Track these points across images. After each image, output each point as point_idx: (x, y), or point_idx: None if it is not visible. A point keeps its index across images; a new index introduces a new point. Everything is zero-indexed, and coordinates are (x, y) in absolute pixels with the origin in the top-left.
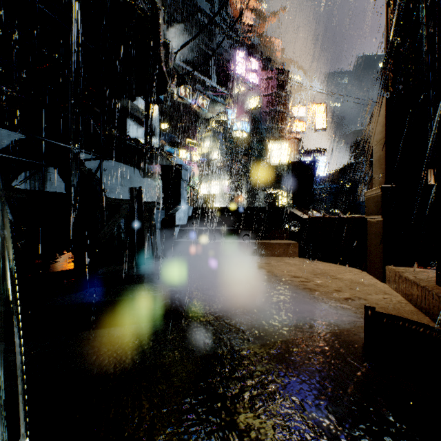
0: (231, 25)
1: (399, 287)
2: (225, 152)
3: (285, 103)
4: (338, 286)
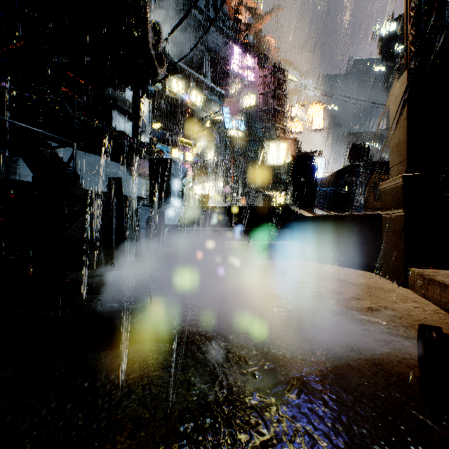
0: (226, 22)
1: (429, 293)
2: (220, 152)
3: (282, 102)
4: (355, 293)
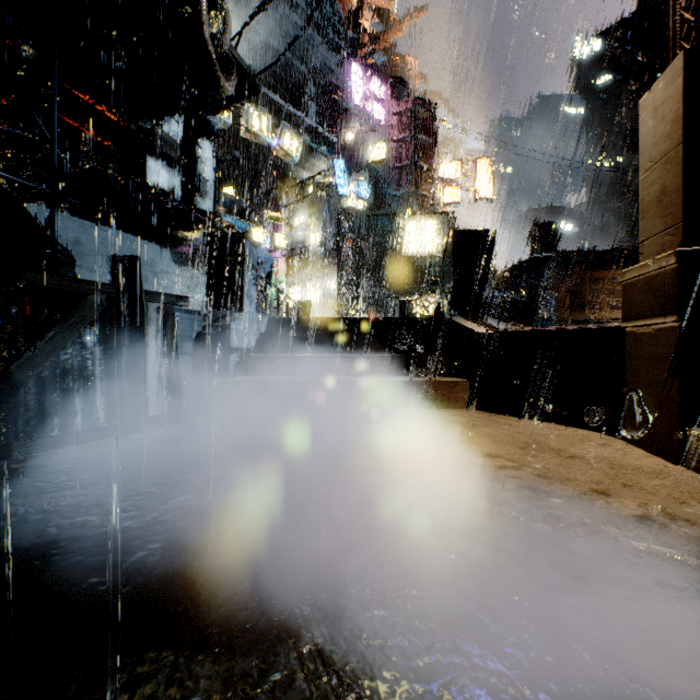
0: (339, 30)
1: None
2: (330, 234)
3: (428, 154)
4: (594, 480)
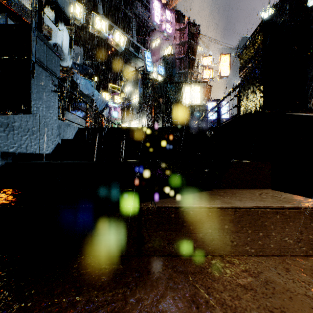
0: (149, 0)
1: None
2: (143, 95)
3: (195, 52)
4: None
